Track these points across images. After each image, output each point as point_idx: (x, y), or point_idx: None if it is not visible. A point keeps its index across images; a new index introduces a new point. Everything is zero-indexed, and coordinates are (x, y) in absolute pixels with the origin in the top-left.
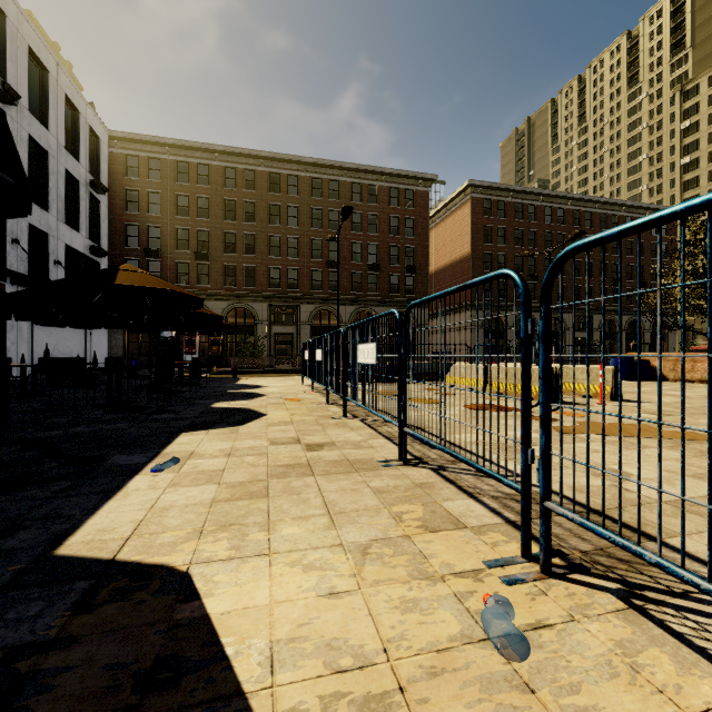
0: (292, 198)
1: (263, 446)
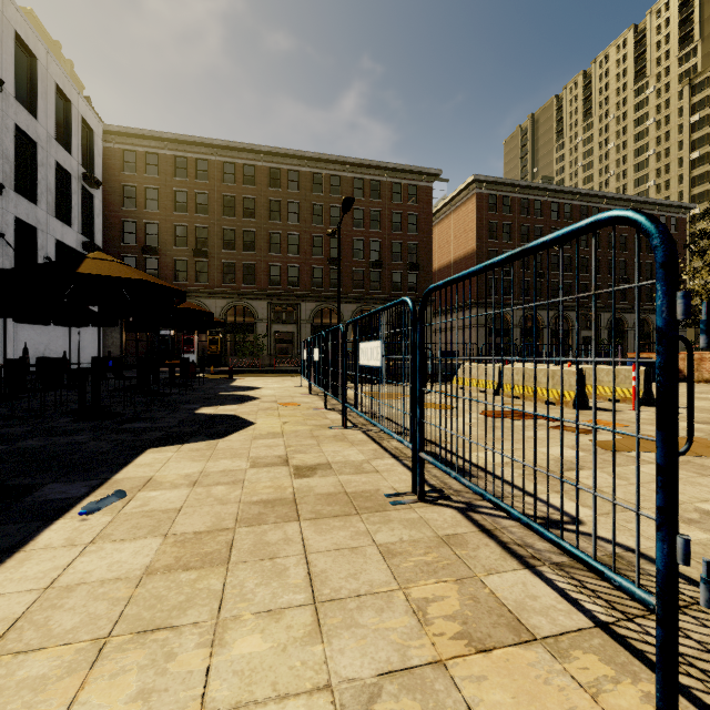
0: (292, 194)
1: (240, 469)
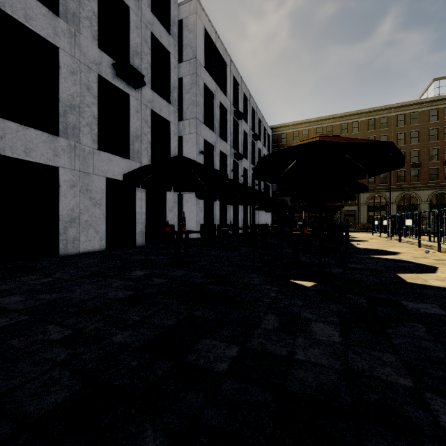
0: (354, 134)
1: (377, 244)
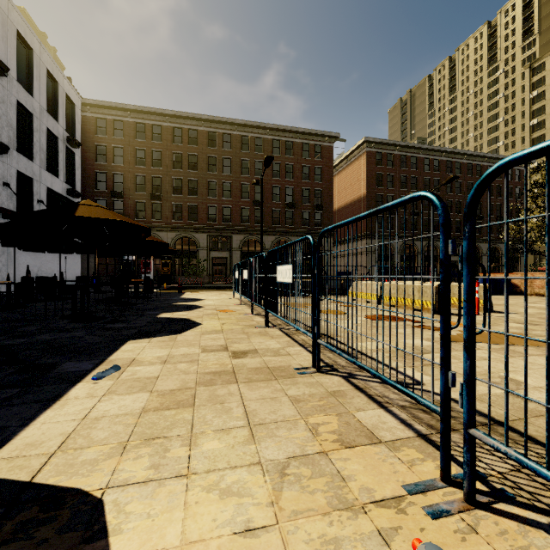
0: (226, 151)
1: (195, 353)
